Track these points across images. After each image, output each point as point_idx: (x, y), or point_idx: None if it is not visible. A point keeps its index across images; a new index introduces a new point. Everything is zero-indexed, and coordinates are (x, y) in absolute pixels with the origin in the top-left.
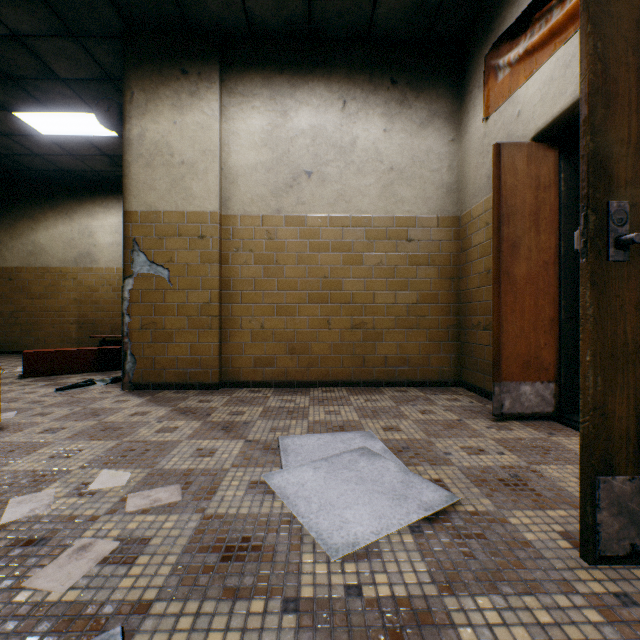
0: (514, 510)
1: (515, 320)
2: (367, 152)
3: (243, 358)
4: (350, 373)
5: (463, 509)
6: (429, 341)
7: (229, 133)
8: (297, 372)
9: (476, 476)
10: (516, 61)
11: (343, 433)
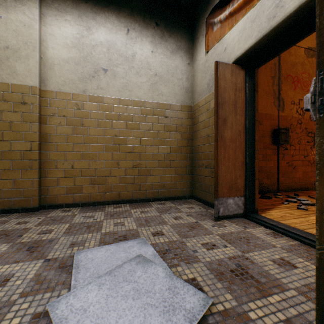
0: (249, 302)
1: (225, 163)
2: (142, 62)
3: (58, 188)
4: (132, 194)
5: (216, 310)
6: (176, 174)
7: (47, 34)
8: (97, 196)
9: (216, 270)
10: (224, 19)
11: (125, 242)
